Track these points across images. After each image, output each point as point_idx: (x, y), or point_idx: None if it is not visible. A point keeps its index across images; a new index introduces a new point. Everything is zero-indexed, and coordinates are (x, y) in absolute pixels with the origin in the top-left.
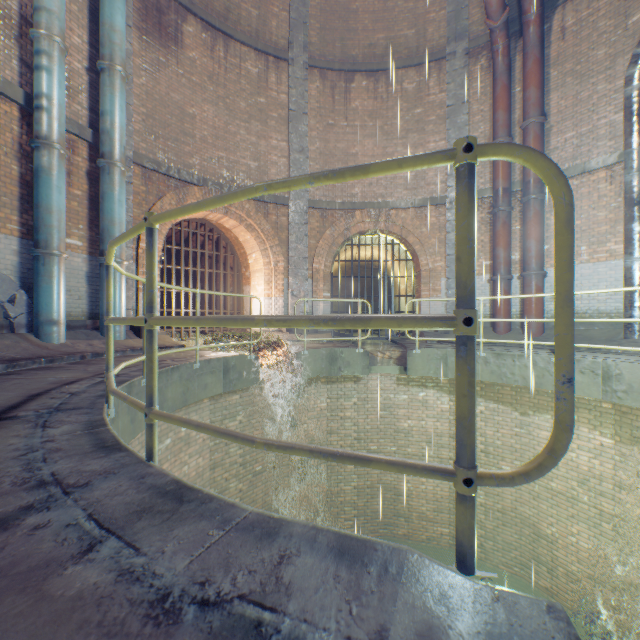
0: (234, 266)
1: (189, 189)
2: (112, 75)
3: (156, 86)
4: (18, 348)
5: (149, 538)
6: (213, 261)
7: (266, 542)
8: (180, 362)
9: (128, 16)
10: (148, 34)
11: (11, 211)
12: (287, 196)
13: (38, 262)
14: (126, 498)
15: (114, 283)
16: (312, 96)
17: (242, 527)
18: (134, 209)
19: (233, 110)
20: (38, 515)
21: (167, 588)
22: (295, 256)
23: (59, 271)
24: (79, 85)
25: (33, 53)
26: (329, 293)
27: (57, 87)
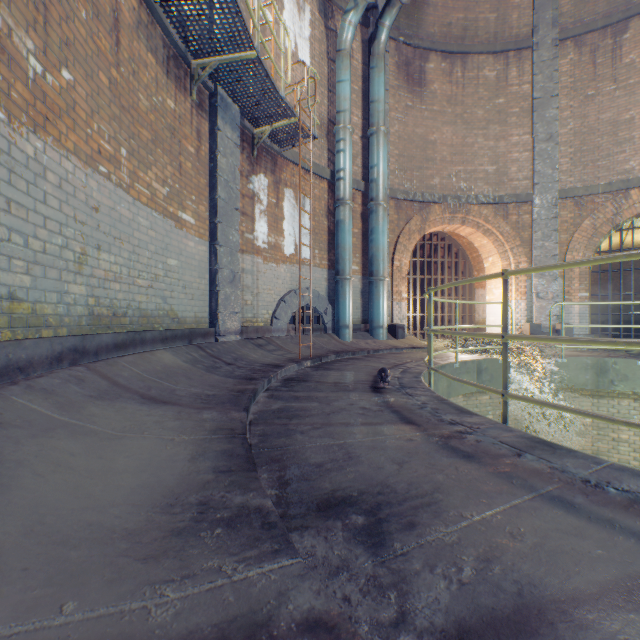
0: (464, 270)
1: (430, 208)
2: (377, 136)
3: (404, 129)
4: (331, 344)
5: (550, 458)
6: (444, 268)
7: (638, 478)
8: (443, 361)
9: (386, 83)
10: (398, 89)
11: (323, 252)
12: (529, 192)
13: (338, 285)
14: (512, 439)
15: (379, 296)
16: (562, 73)
17: (612, 468)
18: (389, 235)
19: (469, 123)
20: (470, 436)
21: (584, 478)
22: (540, 255)
23: (349, 290)
24: (356, 152)
25: (333, 142)
26: (587, 293)
27: (348, 161)
